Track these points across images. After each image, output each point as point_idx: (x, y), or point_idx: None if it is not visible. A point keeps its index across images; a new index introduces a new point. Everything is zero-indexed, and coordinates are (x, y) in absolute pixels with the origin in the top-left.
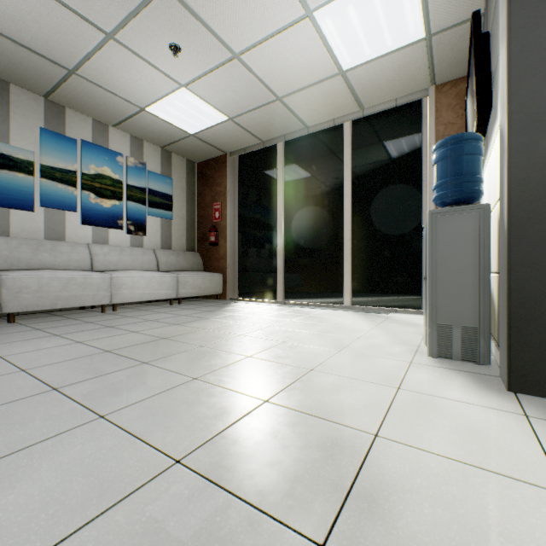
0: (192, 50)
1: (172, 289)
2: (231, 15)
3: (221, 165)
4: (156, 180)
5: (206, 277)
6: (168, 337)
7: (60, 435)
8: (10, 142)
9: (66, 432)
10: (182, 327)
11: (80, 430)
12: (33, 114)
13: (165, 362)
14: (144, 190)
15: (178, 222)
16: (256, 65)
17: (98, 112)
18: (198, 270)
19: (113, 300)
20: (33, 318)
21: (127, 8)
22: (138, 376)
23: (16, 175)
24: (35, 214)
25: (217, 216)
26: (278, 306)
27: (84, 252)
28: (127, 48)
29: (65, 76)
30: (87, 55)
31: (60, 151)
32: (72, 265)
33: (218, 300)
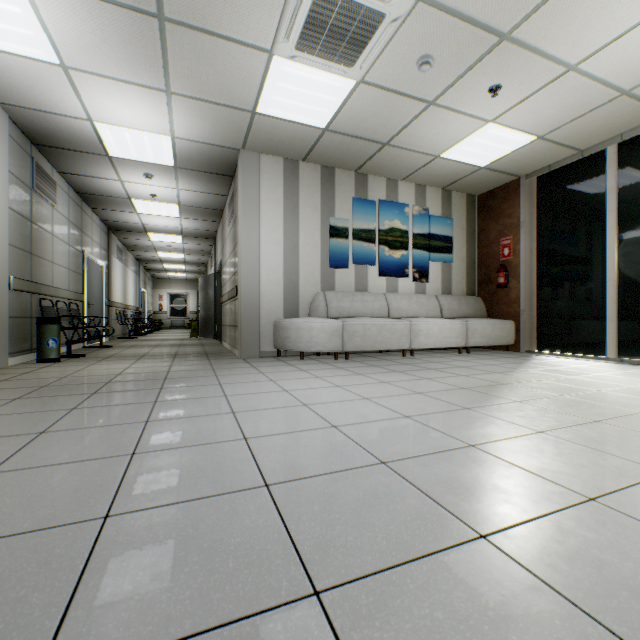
0: (513, 84)
1: (461, 337)
2: (578, 30)
3: (511, 192)
4: (437, 224)
5: (495, 325)
6: (506, 383)
7: (523, 436)
8: (335, 215)
9: (526, 436)
10: (508, 376)
11: (535, 436)
12: (348, 188)
13: (538, 403)
14: (426, 236)
15: (457, 264)
16: (598, 67)
17: (393, 171)
18: (480, 316)
19: (411, 346)
20: (355, 357)
21: (456, 74)
22: (528, 410)
23: (338, 241)
24: (349, 271)
25: (506, 253)
26: (613, 364)
27: (382, 301)
28: (442, 107)
29: (377, 149)
30: (403, 127)
31: (364, 214)
32: (374, 313)
33: (510, 352)
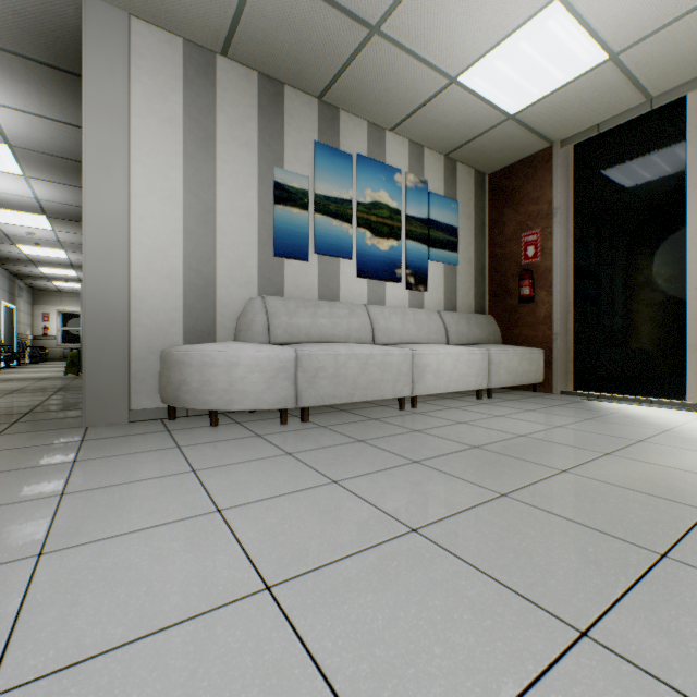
0: None
1: (482, 374)
2: None
3: (539, 167)
4: (438, 206)
5: (522, 355)
6: None
7: None
8: (284, 166)
9: None
10: (648, 465)
11: None
12: (306, 125)
13: None
14: (425, 222)
15: (464, 268)
16: None
17: (380, 106)
18: (494, 342)
19: (413, 391)
20: (319, 414)
21: None
22: None
23: (290, 211)
24: (308, 265)
25: (531, 253)
26: None
27: (362, 316)
28: None
29: (359, 44)
30: None
31: (334, 173)
32: (351, 336)
33: (540, 394)
